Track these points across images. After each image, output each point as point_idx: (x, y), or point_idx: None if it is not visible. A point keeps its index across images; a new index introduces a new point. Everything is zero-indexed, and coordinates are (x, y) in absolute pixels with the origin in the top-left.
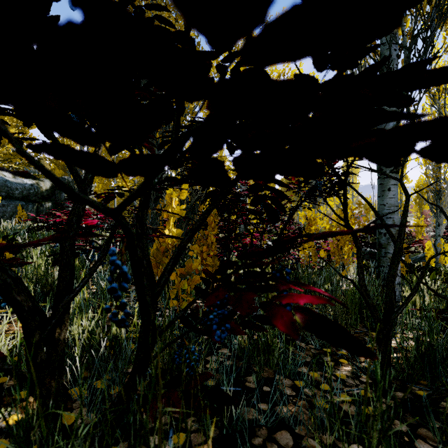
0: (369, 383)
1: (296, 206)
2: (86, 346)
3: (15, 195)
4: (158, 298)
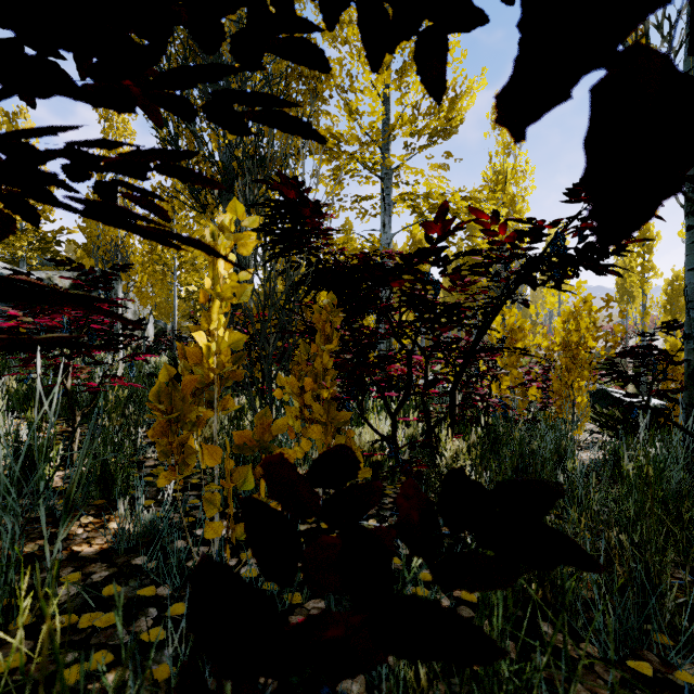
0: None
1: (507, 293)
2: None
3: None
4: None
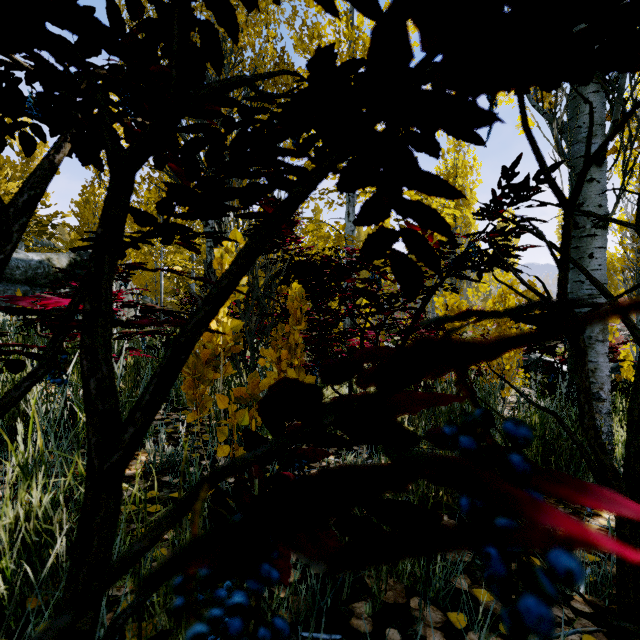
0: (593, 616)
1: (435, 285)
2: (39, 542)
3: (15, 277)
4: (119, 479)
